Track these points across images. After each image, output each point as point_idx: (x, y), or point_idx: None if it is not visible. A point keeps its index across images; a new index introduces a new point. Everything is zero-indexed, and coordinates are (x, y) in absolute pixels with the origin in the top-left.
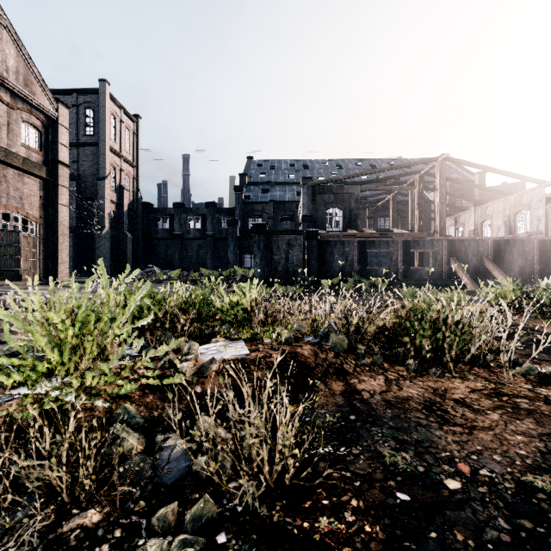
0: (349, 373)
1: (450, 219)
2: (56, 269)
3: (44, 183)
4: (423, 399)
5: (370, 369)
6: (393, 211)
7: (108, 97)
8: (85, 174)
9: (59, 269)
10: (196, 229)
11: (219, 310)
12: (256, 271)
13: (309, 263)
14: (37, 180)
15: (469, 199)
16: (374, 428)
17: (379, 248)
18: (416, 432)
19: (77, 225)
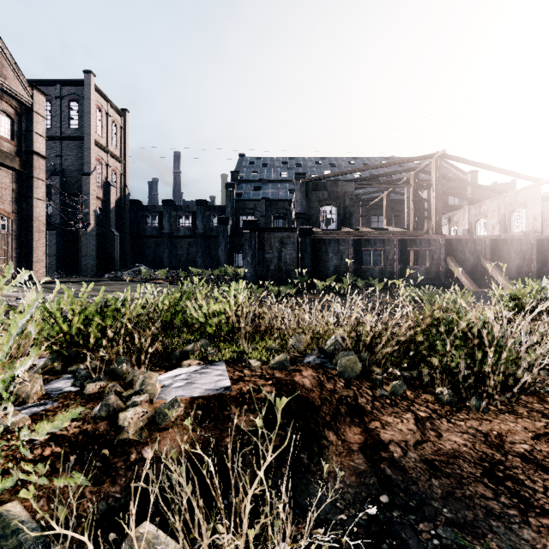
0: (367, 411)
1: (444, 218)
2: (31, 269)
3: (17, 175)
4: (476, 454)
5: (392, 402)
6: (387, 209)
7: (94, 89)
8: (69, 169)
9: (35, 268)
10: (186, 227)
11: (197, 320)
12: (248, 270)
13: (303, 261)
14: (9, 172)
15: (464, 197)
16: (422, 524)
17: (374, 246)
18: (492, 534)
19: (61, 222)
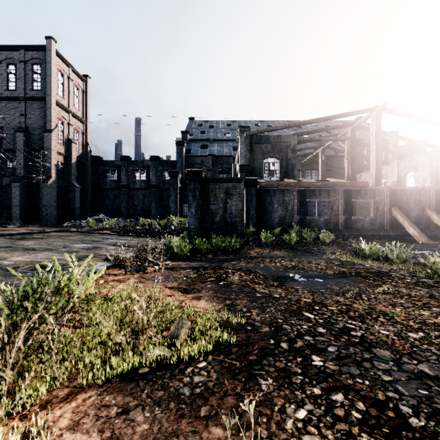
0: None
1: None
2: None
3: None
4: None
5: None
6: (322, 163)
7: (55, 54)
8: (33, 127)
9: None
10: (142, 180)
11: None
12: (191, 222)
13: (248, 212)
14: None
15: (394, 152)
16: None
17: (319, 197)
18: None
19: (25, 175)
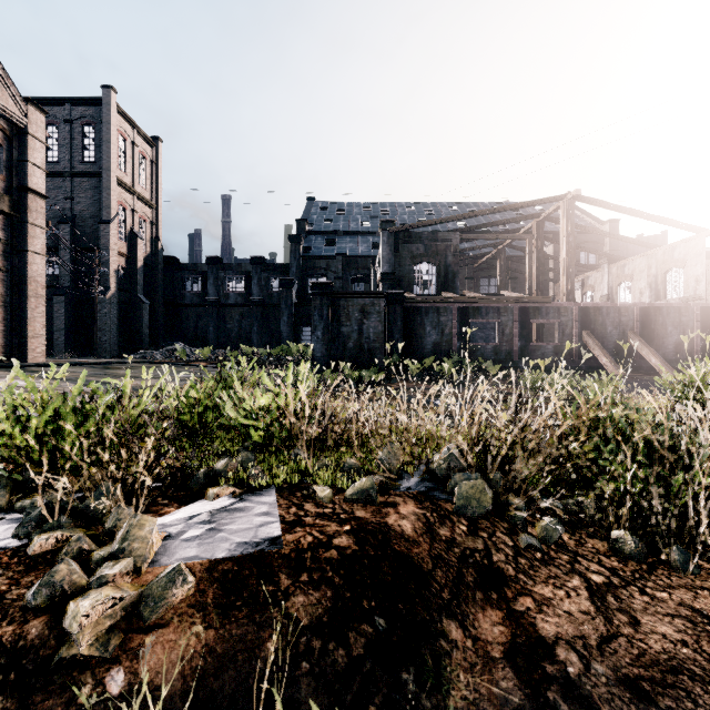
0: (509, 577)
1: (576, 281)
2: (25, 346)
3: (6, 221)
4: (708, 664)
5: (544, 557)
6: (501, 269)
7: (115, 110)
8: (83, 215)
9: (30, 345)
10: (238, 292)
11: (237, 420)
12: (318, 349)
13: (391, 337)
14: None
15: (602, 253)
16: None
17: (486, 317)
18: None
19: (72, 285)
